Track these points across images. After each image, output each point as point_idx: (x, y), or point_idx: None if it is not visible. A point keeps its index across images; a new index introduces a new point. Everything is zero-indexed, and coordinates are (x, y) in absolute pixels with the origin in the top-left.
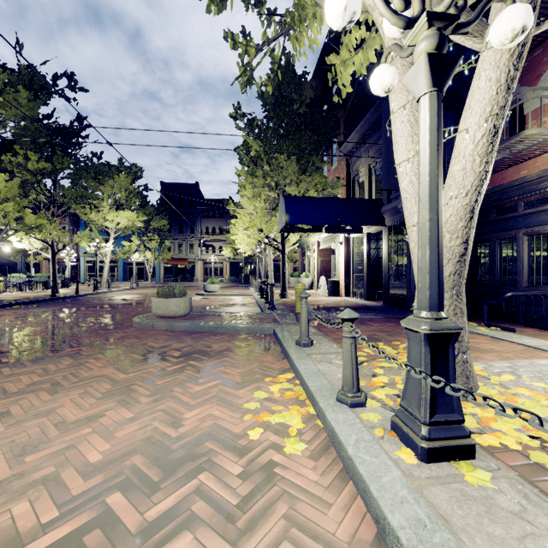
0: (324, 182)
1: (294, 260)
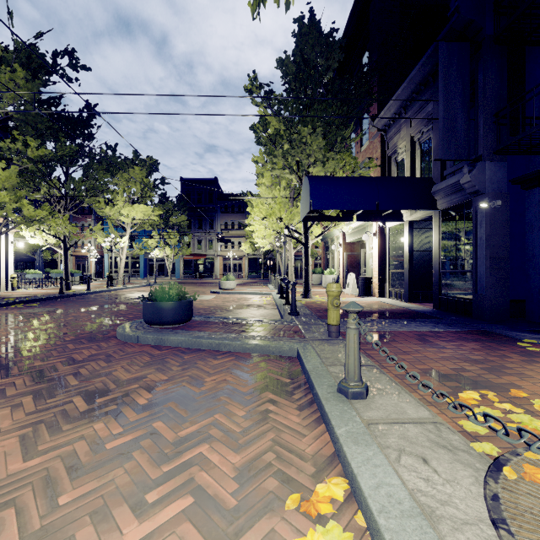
0: (354, 163)
1: (315, 256)
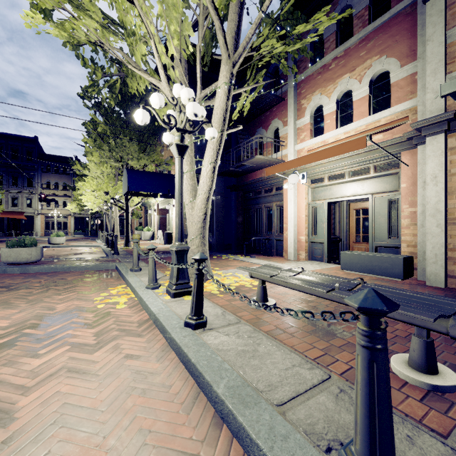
0: (160, 160)
1: (139, 216)
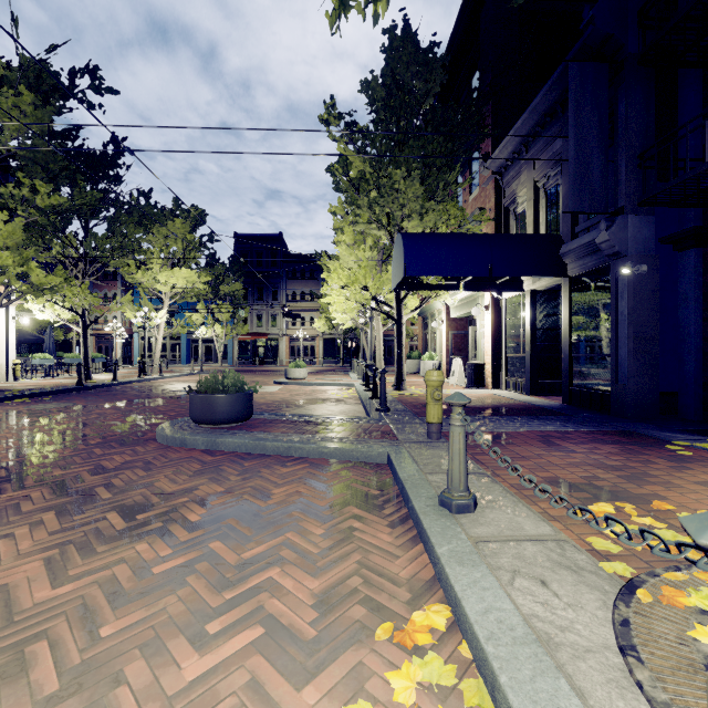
0: (460, 216)
1: (410, 335)
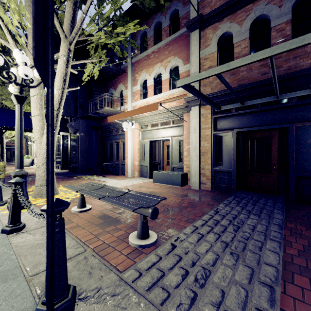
0: None
1: None
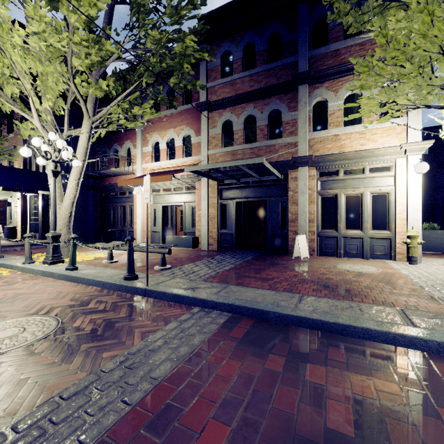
0: (0, 149)
1: None
